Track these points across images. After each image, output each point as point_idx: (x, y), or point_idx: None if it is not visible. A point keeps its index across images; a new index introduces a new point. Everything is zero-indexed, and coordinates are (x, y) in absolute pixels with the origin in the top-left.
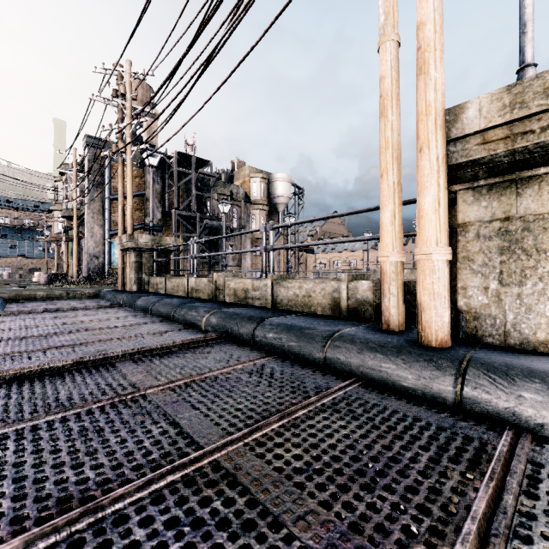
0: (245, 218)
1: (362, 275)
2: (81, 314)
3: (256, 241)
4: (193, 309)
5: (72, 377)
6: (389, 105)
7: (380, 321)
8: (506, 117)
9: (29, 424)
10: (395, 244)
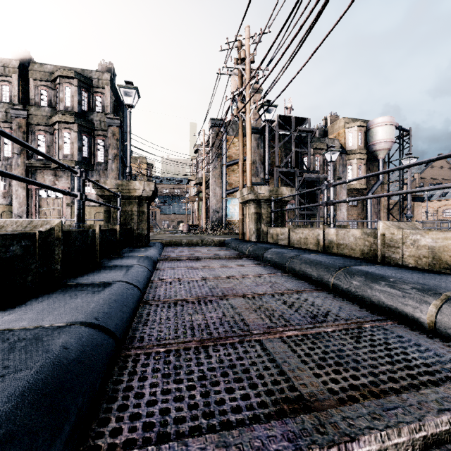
0: (340, 169)
1: None
2: (217, 265)
3: (351, 192)
4: (378, 279)
5: None
6: None
7: None
8: None
9: None
10: None
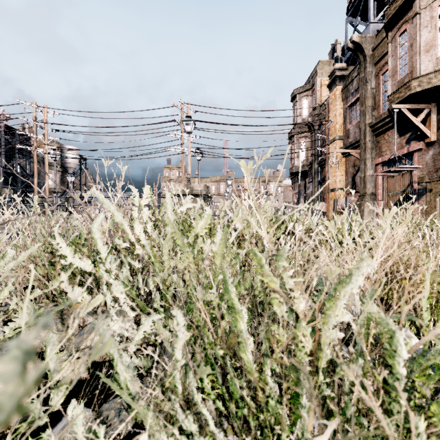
0: (44, 175)
1: None
2: None
3: (51, 193)
4: None
5: None
6: None
7: None
8: None
9: None
10: None
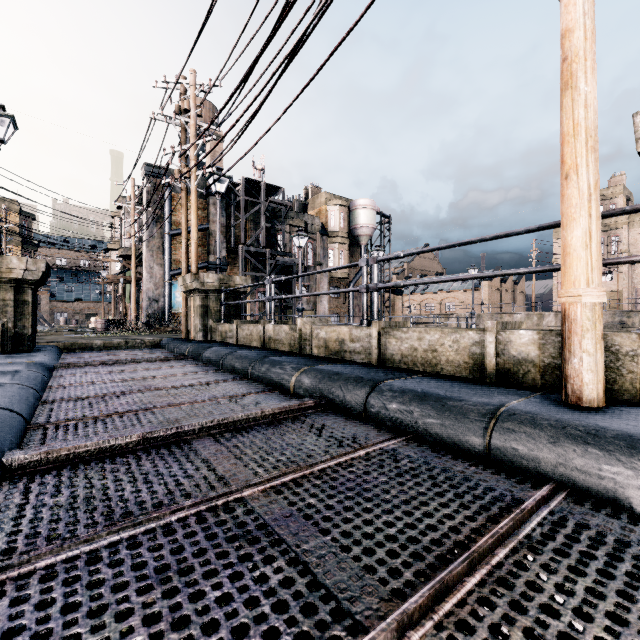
0: (321, 253)
1: (513, 323)
2: (142, 368)
3: (333, 281)
4: (277, 365)
5: (139, 463)
6: (581, 71)
7: (562, 390)
8: None
9: (84, 549)
10: (590, 278)
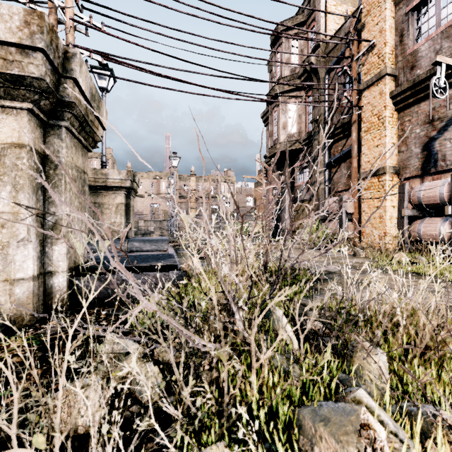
0: None
1: None
2: None
3: None
4: None
5: None
6: None
7: None
8: (93, 176)
9: None
10: None
